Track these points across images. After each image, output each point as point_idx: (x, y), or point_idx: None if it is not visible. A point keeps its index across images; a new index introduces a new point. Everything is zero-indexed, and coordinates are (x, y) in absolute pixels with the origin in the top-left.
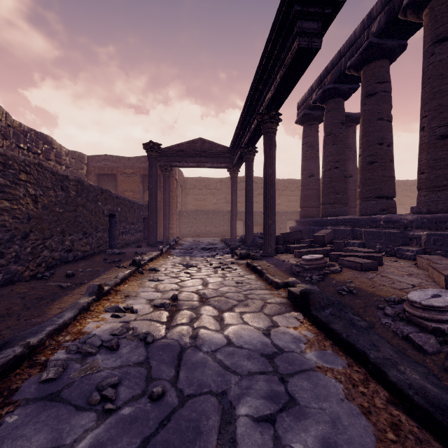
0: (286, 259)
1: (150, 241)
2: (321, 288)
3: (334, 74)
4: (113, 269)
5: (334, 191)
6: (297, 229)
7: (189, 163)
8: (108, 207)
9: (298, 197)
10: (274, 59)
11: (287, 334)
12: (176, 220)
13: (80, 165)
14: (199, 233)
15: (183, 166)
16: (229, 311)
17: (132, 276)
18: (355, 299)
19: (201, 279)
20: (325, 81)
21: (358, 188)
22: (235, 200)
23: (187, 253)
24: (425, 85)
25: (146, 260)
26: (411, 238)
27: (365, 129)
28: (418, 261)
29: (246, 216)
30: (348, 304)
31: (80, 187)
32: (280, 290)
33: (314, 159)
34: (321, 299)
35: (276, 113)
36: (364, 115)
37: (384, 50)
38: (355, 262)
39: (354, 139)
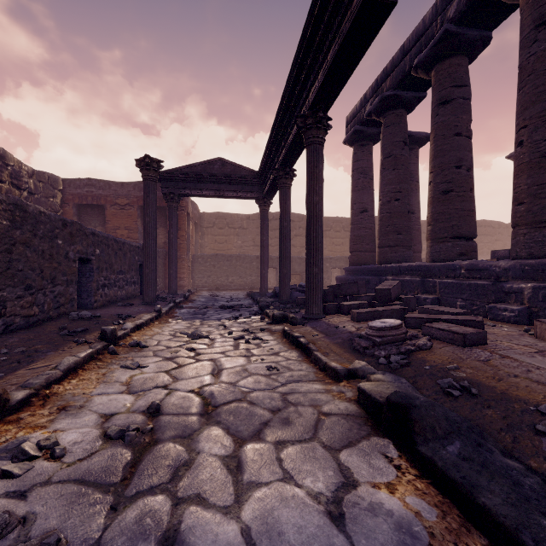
0: (340, 323)
1: (145, 297)
2: (411, 381)
3: (395, 77)
4: (65, 346)
5: (394, 230)
6: (347, 279)
7: (204, 191)
8: (77, 248)
9: (344, 240)
10: (324, 28)
11: (379, 512)
12: (187, 268)
13: (52, 191)
14: (219, 285)
15: (196, 196)
16: (255, 441)
17: (94, 359)
18: (481, 407)
19: (211, 361)
20: (383, 87)
21: (428, 226)
22: (266, 241)
23: (198, 313)
24: (525, 83)
25: (128, 329)
26: (507, 292)
27: (437, 147)
28: (538, 328)
29: (281, 262)
30: (475, 419)
31: (20, 214)
32: (341, 383)
33: (368, 189)
34: (435, 419)
35: (324, 116)
36: (436, 129)
37: (463, 42)
38: (452, 331)
39: (416, 166)
